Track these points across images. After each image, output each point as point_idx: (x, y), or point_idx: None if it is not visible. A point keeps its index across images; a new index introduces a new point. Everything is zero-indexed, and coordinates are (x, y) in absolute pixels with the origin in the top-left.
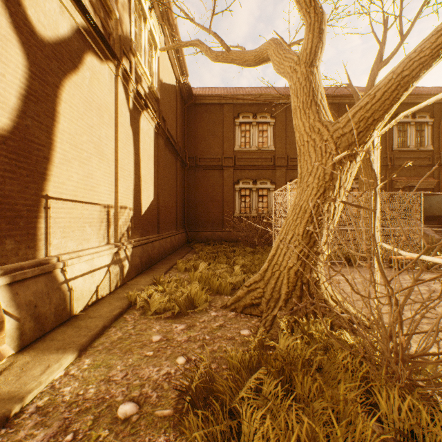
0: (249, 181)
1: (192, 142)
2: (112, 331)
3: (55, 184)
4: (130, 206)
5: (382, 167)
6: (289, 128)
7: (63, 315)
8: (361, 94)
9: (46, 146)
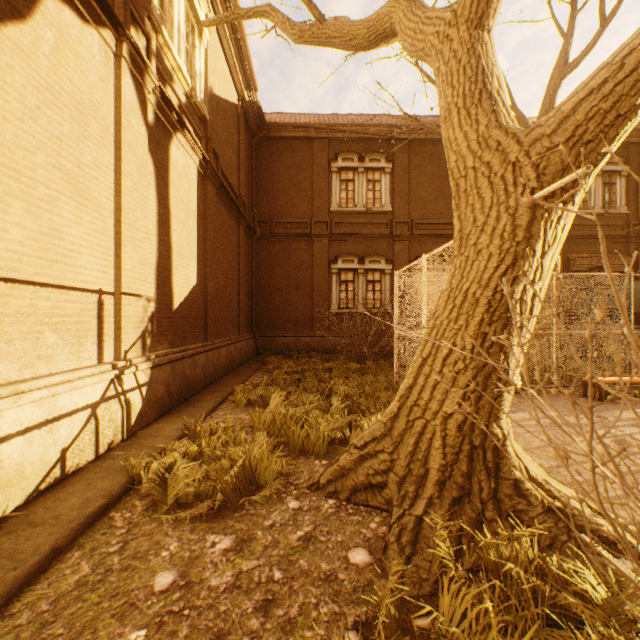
0: (353, 258)
1: (264, 197)
2: (71, 559)
3: None
4: (148, 295)
5: None
6: (413, 178)
7: None
8: (530, 120)
9: None
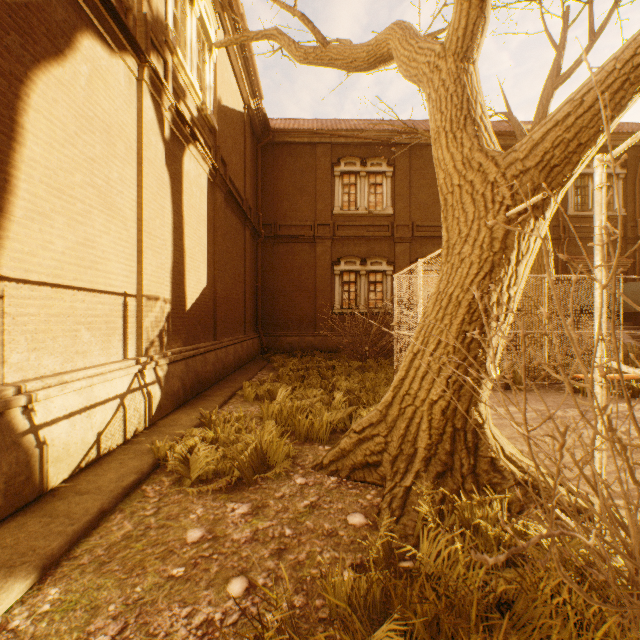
0: (355, 260)
1: (269, 201)
2: (115, 520)
3: (15, 255)
4: (165, 297)
5: (552, 240)
6: (414, 181)
7: (24, 493)
8: (526, 127)
9: None
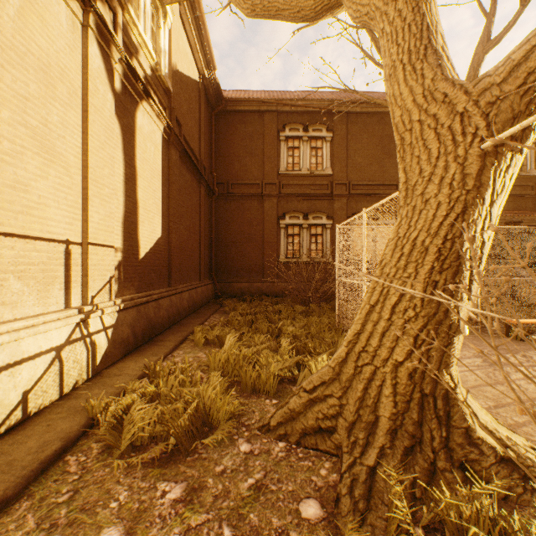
0: (299, 215)
1: (222, 162)
2: (17, 511)
3: None
4: (115, 245)
5: None
6: (351, 145)
7: None
8: None
9: None
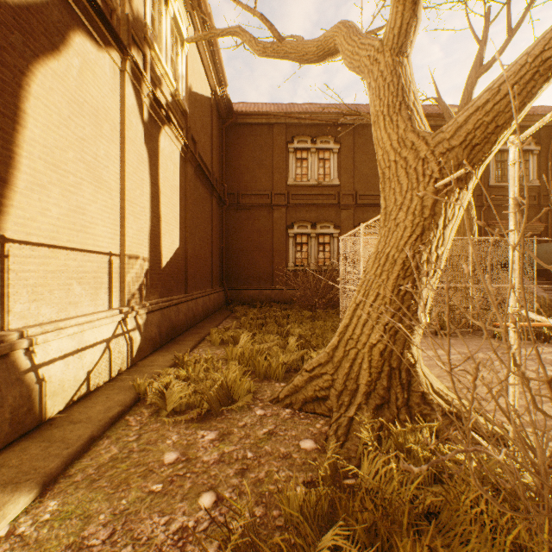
0: (307, 224)
1: (232, 173)
2: (103, 444)
3: (18, 220)
4: (144, 256)
5: (476, 207)
6: (357, 157)
7: (26, 422)
8: (453, 110)
9: (1, 161)
